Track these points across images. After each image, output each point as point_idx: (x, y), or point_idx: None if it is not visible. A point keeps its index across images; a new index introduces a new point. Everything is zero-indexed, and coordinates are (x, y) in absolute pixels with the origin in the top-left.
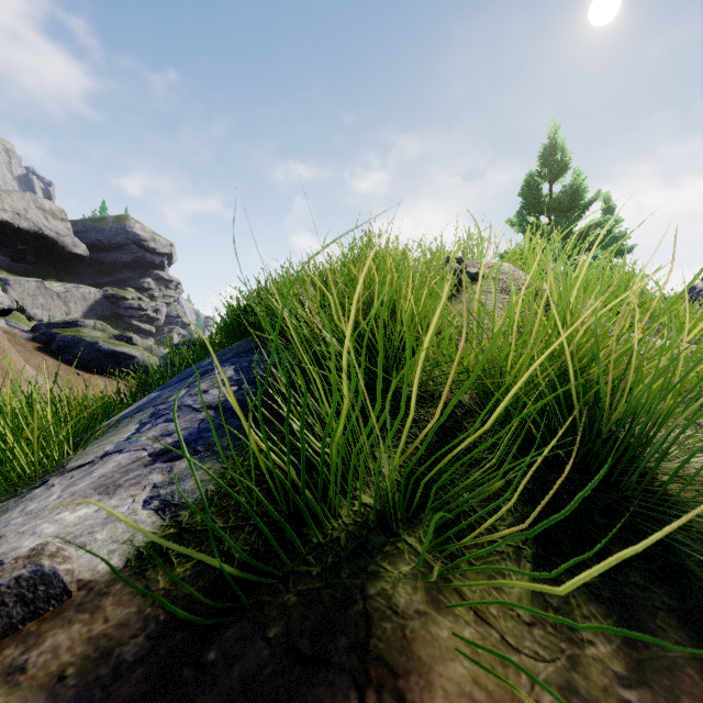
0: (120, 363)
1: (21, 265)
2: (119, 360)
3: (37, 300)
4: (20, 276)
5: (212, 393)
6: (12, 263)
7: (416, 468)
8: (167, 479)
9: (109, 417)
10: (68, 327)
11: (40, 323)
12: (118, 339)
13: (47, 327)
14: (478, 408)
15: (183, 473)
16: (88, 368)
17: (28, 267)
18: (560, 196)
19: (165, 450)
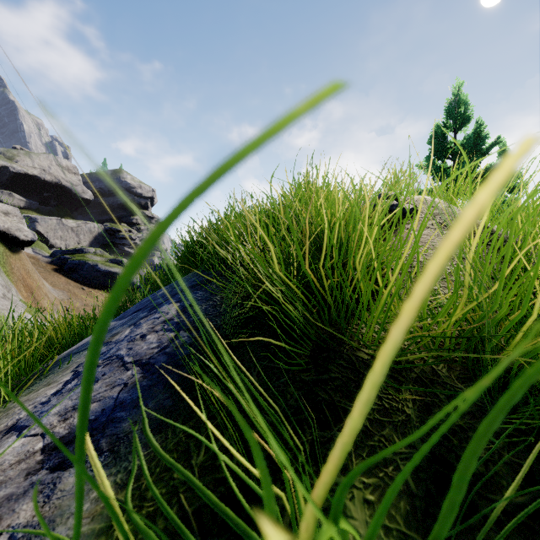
0: (113, 280)
1: (46, 207)
2: (112, 278)
3: (57, 233)
4: (45, 215)
5: (148, 340)
6: (40, 206)
7: (414, 536)
8: (36, 518)
9: (84, 337)
10: (76, 254)
11: (56, 250)
12: (112, 262)
13: (62, 254)
14: (464, 386)
15: (62, 506)
16: (90, 284)
17: (51, 209)
18: (465, 142)
19: (64, 441)
